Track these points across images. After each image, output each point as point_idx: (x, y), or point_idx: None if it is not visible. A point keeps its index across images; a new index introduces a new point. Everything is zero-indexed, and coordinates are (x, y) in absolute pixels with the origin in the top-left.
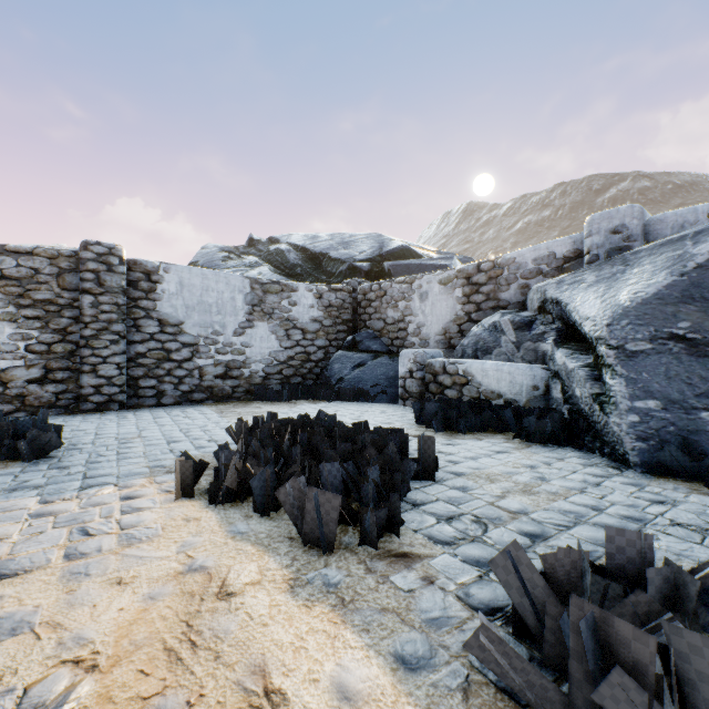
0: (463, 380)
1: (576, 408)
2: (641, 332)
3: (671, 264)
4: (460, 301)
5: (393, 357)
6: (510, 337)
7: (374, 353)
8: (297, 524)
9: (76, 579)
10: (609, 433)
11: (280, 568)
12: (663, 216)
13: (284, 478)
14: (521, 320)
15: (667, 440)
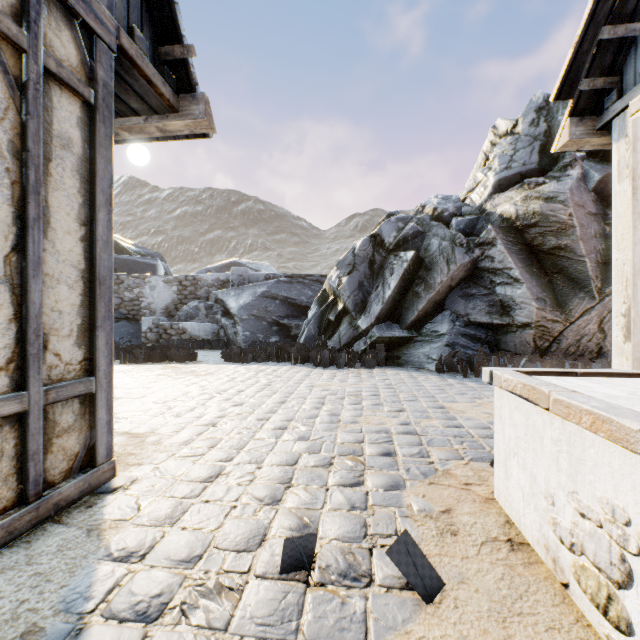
0: (182, 331)
1: (229, 337)
2: (246, 313)
3: (253, 294)
4: (176, 293)
5: (131, 321)
6: (204, 312)
7: (116, 319)
8: (175, 360)
9: (137, 369)
10: (238, 343)
11: (179, 364)
12: (253, 274)
13: (163, 353)
14: (208, 306)
15: (251, 342)
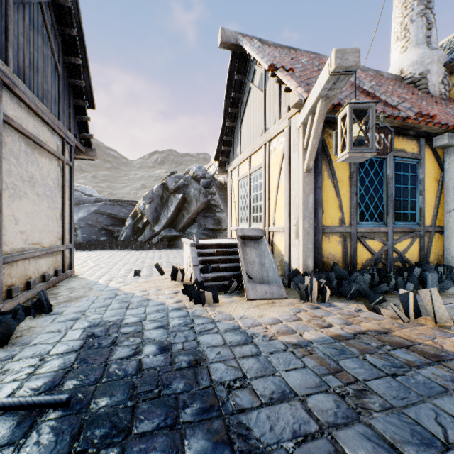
0: None
1: None
2: (83, 223)
3: (88, 211)
4: None
5: None
6: None
7: None
8: None
9: None
10: (78, 241)
11: None
12: (87, 198)
13: None
14: None
15: (87, 240)
